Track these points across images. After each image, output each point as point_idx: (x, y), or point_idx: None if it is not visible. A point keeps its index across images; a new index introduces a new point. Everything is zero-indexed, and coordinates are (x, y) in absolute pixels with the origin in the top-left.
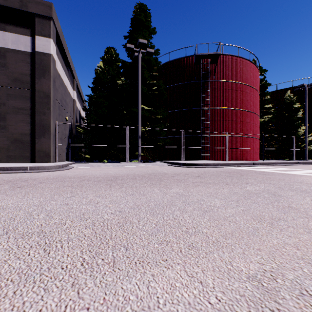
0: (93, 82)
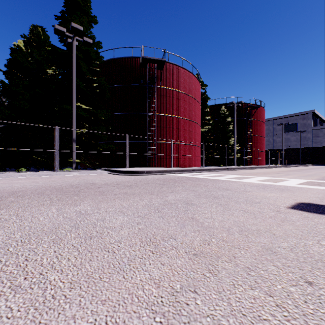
0: (7, 64)
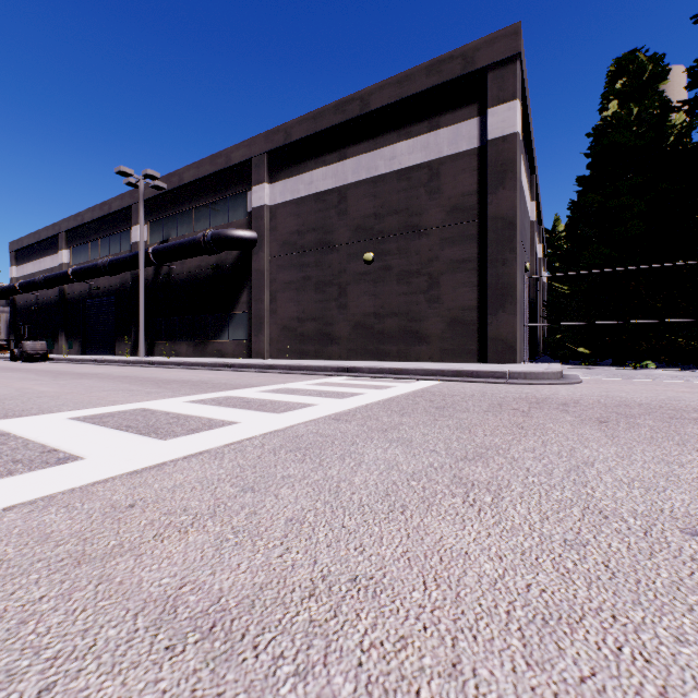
0: (592, 162)
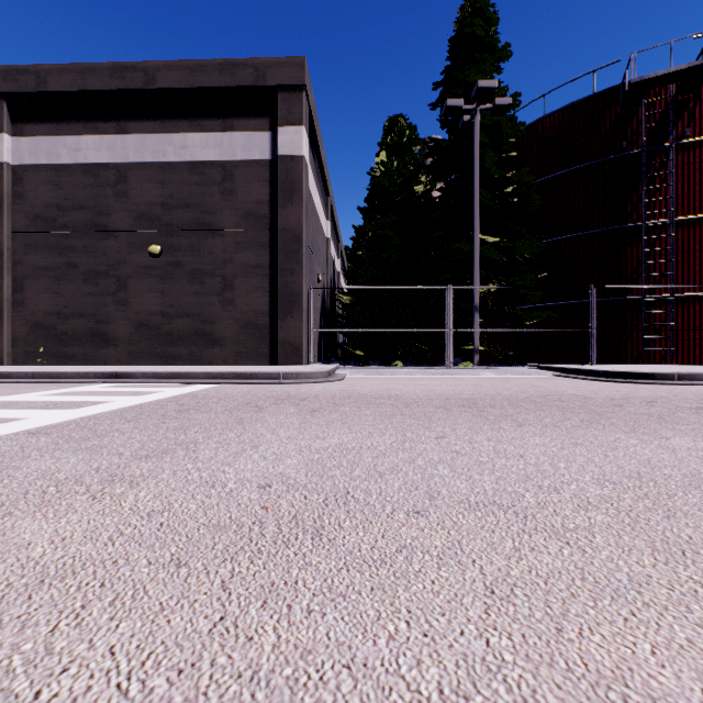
0: (368, 197)
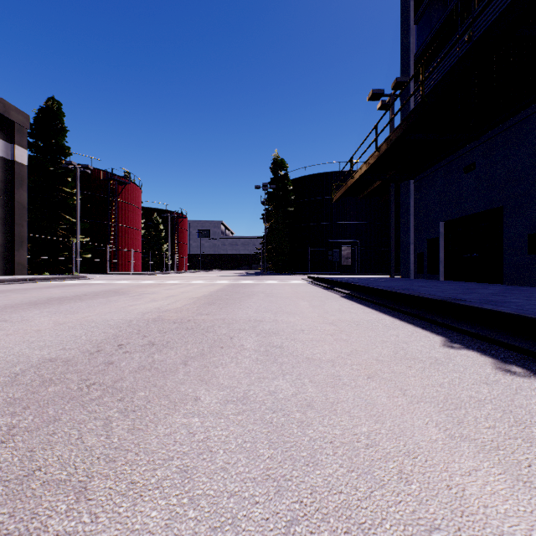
0: None
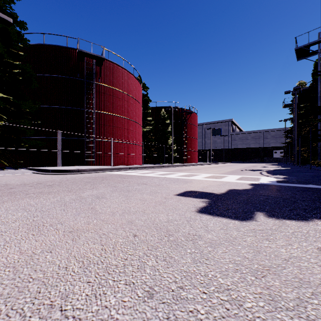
0: None
